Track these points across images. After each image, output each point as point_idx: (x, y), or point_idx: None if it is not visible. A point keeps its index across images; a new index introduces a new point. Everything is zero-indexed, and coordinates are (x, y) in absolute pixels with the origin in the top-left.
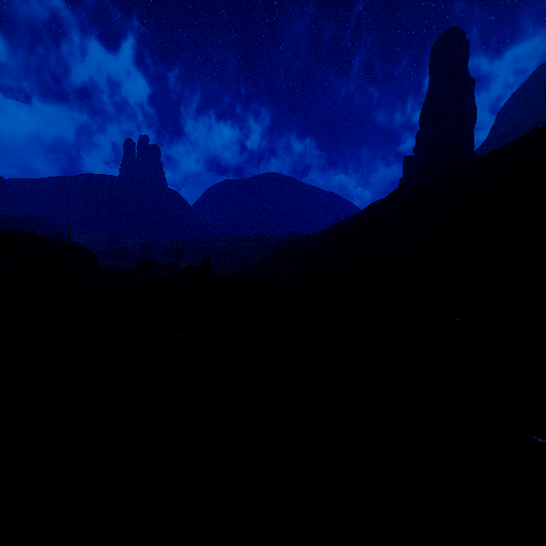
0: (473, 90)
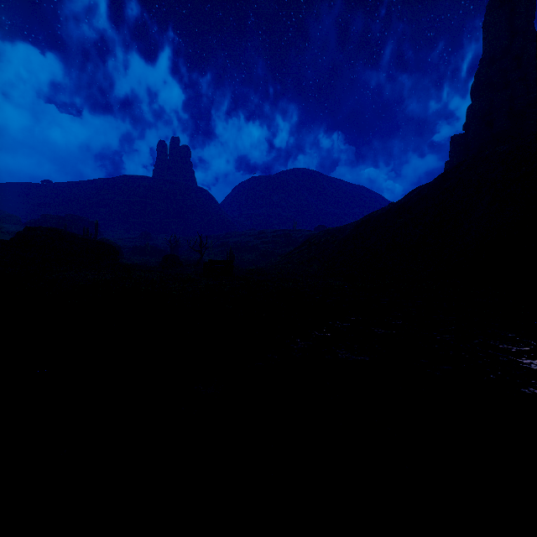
0: None
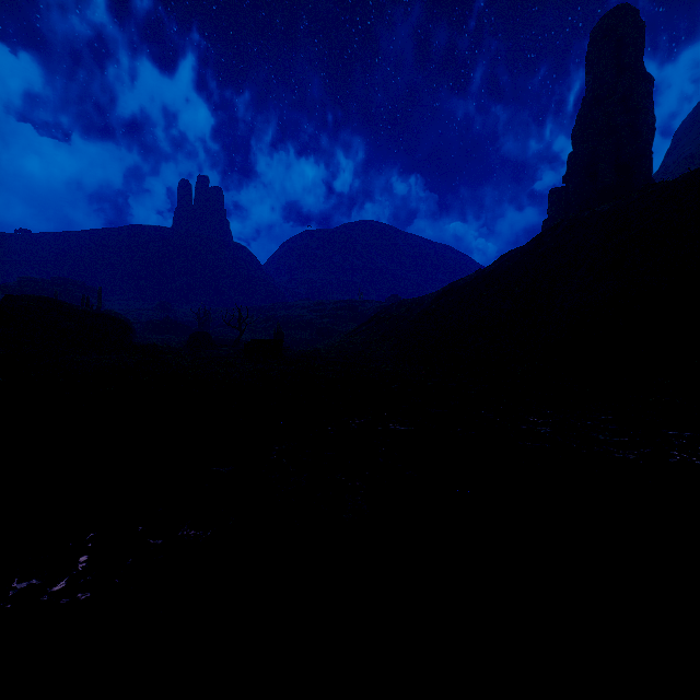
0: (651, 92)
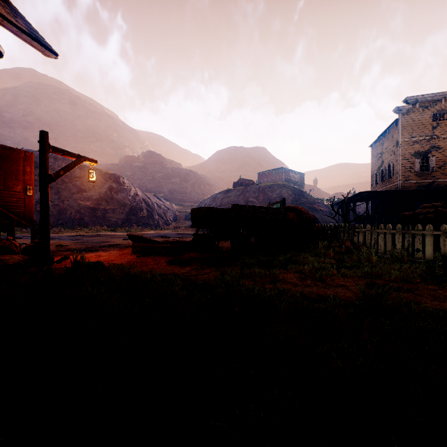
0: None
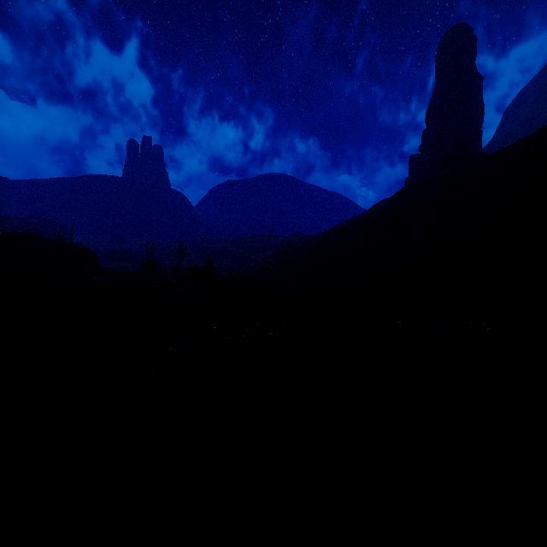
0: (480, 87)
